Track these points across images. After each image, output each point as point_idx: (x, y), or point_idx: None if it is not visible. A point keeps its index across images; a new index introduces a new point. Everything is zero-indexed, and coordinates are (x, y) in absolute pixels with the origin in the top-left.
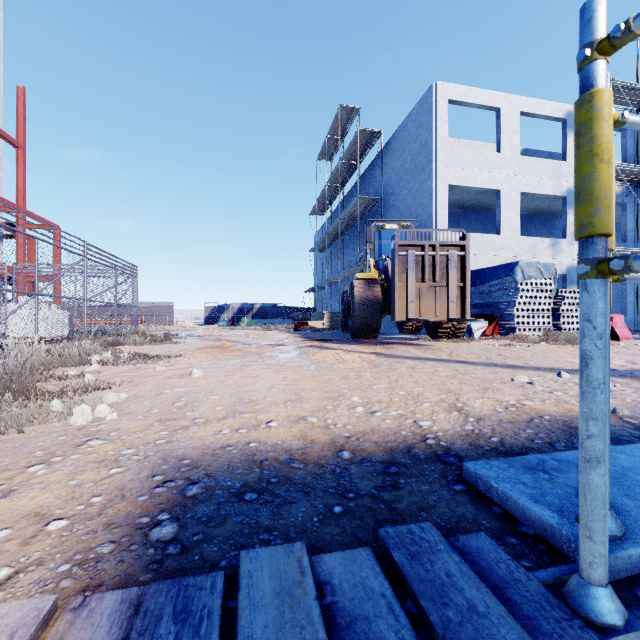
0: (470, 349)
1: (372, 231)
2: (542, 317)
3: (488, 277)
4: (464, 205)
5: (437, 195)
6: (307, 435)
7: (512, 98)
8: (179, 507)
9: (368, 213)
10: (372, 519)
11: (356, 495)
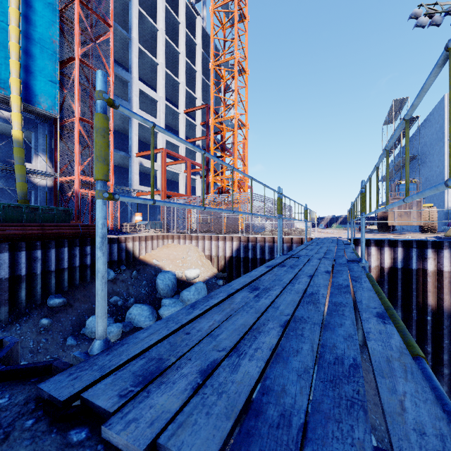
0: (420, 235)
1: (392, 186)
2: None
3: None
4: None
5: (448, 156)
6: (338, 238)
7: None
8: None
9: (415, 159)
10: None
11: None
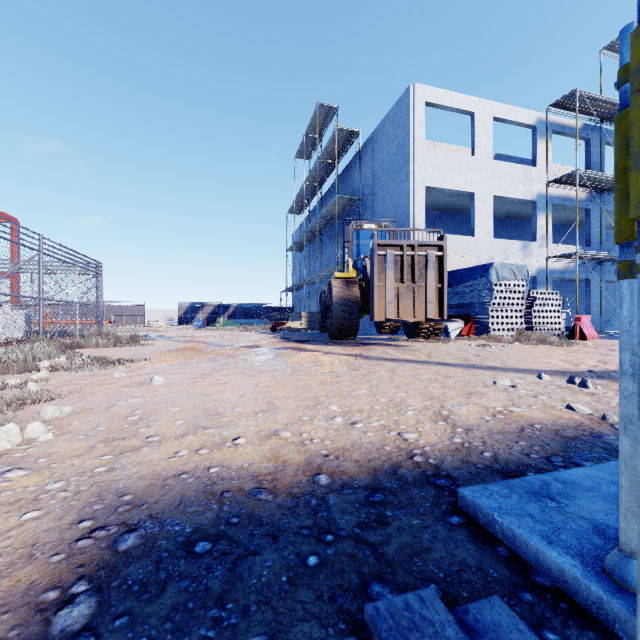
0: (448, 350)
1: (350, 230)
2: (515, 317)
3: (464, 278)
4: (440, 207)
5: (414, 196)
6: (279, 454)
7: (486, 103)
8: (104, 570)
9: (346, 213)
10: (355, 573)
11: (335, 537)
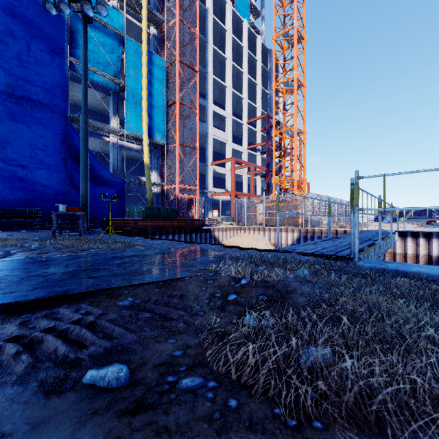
0: None
1: None
2: None
3: None
4: None
5: None
6: None
7: None
8: None
9: None
10: None
11: None
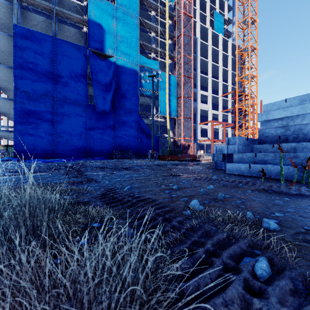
0: None
1: None
2: None
3: None
4: None
5: None
6: None
7: None
8: None
9: None
10: None
11: None
